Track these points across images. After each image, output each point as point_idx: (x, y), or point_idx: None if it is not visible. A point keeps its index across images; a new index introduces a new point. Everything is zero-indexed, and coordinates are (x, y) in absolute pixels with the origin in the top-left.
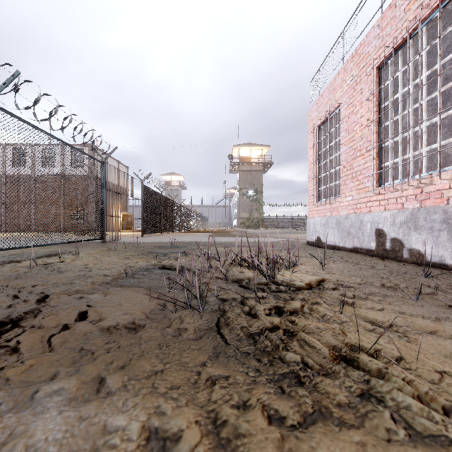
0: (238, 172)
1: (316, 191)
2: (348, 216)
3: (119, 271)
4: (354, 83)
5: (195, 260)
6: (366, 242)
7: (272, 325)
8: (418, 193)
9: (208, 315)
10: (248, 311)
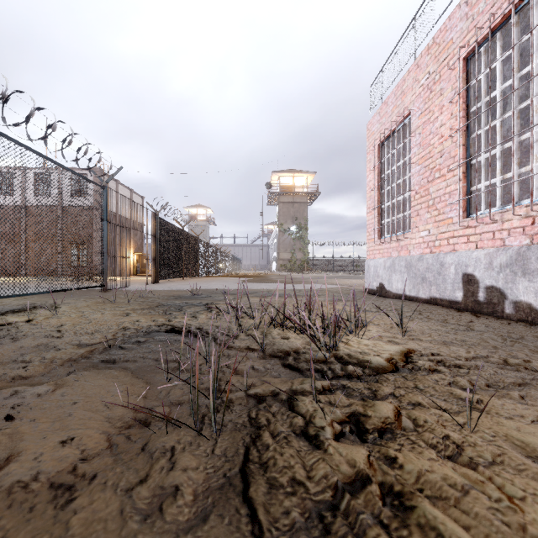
0: (278, 204)
1: (378, 225)
2: (423, 257)
3: (103, 337)
4: (430, 82)
5: (220, 317)
6: (449, 291)
7: (354, 471)
8: (527, 224)
9: (228, 440)
10: (303, 430)
